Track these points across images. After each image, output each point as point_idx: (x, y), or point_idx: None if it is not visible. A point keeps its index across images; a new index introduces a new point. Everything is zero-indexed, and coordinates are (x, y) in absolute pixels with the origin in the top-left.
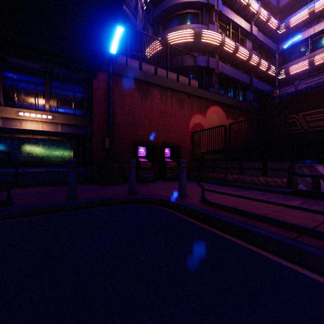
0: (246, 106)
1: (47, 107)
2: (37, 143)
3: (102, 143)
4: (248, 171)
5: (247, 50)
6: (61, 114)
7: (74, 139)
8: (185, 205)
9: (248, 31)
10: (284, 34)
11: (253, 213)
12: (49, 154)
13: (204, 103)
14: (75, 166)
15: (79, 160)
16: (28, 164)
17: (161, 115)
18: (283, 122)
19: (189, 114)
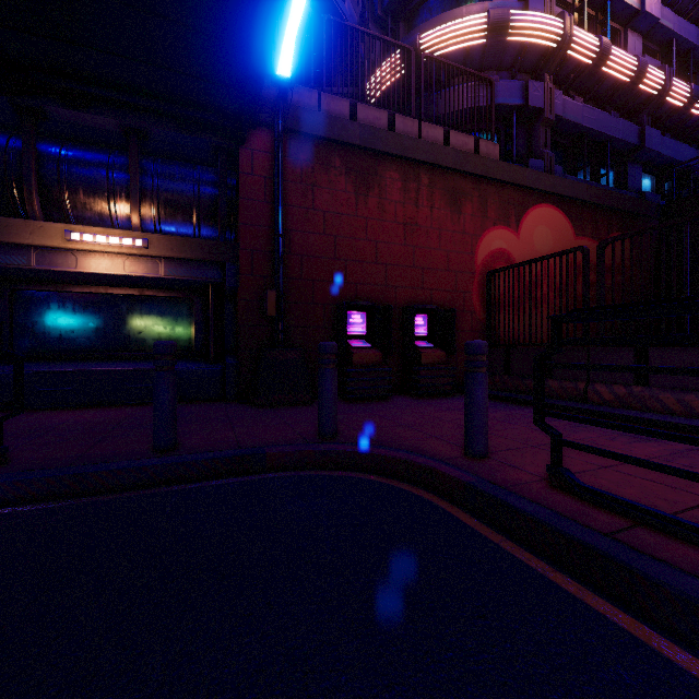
0: (630, 203)
1: (136, 219)
2: (116, 306)
3: (260, 302)
4: (667, 377)
5: (633, 56)
6: (164, 236)
7: (198, 296)
8: (497, 496)
9: (634, 6)
10: None
11: None
12: (142, 330)
13: (516, 199)
14: (173, 361)
15: (209, 345)
16: (95, 355)
17: (404, 232)
18: None
19: (475, 227)
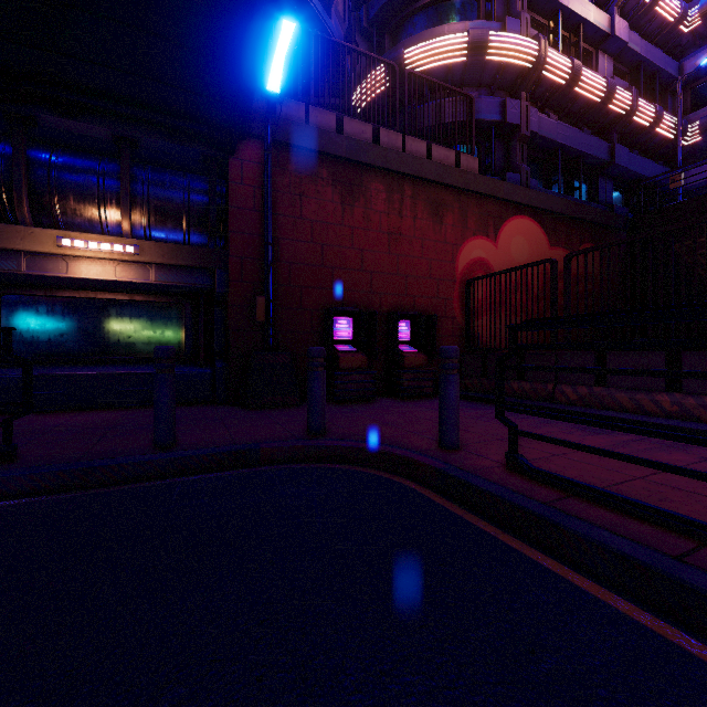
0: (600, 216)
1: (126, 226)
2: (106, 310)
3: (250, 308)
4: (622, 379)
5: (603, 78)
6: (155, 242)
7: (188, 302)
8: (462, 478)
9: (605, 30)
10: (698, 34)
11: (706, 523)
12: (132, 335)
13: (494, 210)
14: (173, 364)
15: (199, 350)
16: (84, 359)
17: (388, 241)
18: (700, 252)
19: (456, 237)
